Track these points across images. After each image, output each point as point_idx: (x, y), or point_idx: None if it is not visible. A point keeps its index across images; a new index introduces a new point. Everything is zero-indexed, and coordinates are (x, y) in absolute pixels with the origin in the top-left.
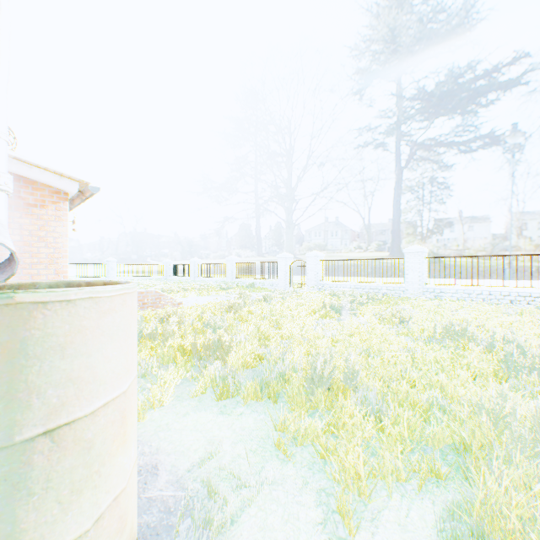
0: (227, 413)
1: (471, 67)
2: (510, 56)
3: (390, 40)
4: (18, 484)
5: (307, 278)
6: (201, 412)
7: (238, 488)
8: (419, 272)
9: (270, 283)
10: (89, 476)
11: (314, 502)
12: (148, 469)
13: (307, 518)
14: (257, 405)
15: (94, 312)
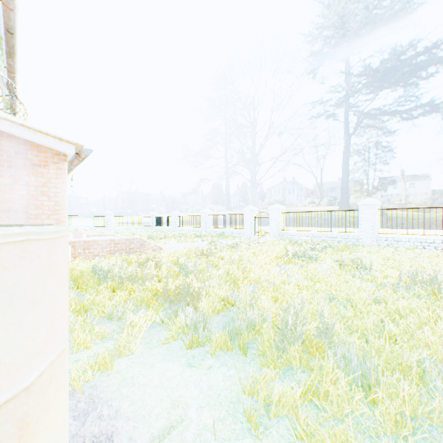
0: (195, 365)
1: (414, 42)
2: None
3: (340, 24)
4: None
5: (270, 228)
6: (168, 363)
7: None
8: (372, 222)
9: (237, 232)
10: None
11: None
12: (101, 441)
13: None
14: (226, 357)
15: None
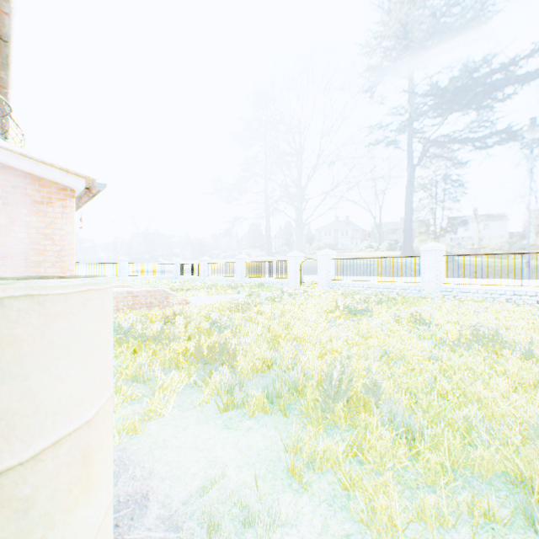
0: (232, 427)
1: (488, 59)
2: (530, 47)
3: (402, 35)
4: None
5: (318, 277)
6: (203, 425)
7: (242, 529)
8: (437, 270)
9: (280, 283)
10: None
11: None
12: (136, 499)
13: None
14: (266, 418)
15: (34, 316)
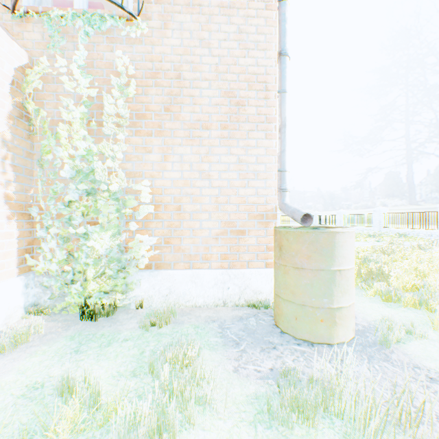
0: (391, 308)
1: None
2: None
3: None
4: (332, 281)
5: None
6: (372, 303)
7: (405, 334)
8: None
9: (427, 234)
10: (347, 289)
11: None
12: None
13: None
14: (416, 310)
15: (348, 236)
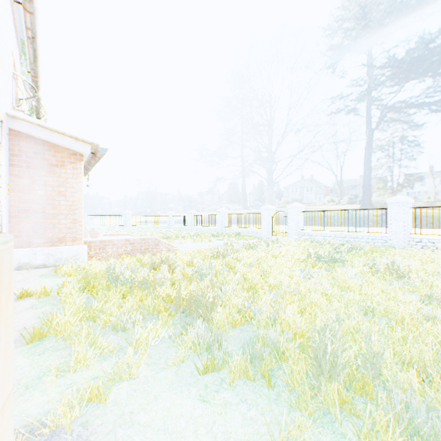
0: (207, 399)
1: None
2: None
3: (363, 13)
4: None
5: (288, 228)
6: (175, 394)
7: None
8: (404, 221)
9: (254, 232)
10: None
11: None
12: None
13: None
14: (246, 389)
15: None
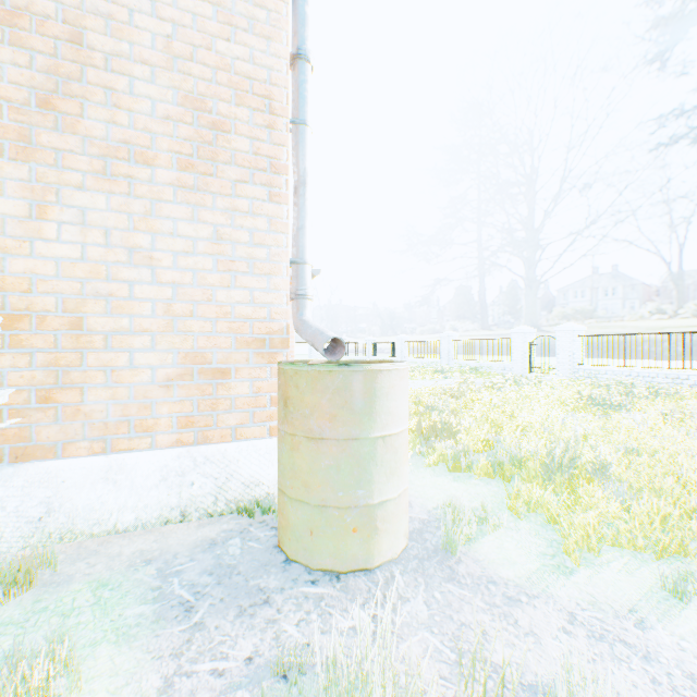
0: (460, 481)
1: None
2: None
3: None
4: (373, 458)
5: (556, 361)
6: (436, 477)
7: (477, 524)
8: None
9: (500, 367)
10: (396, 468)
11: (544, 544)
12: None
13: (537, 550)
14: (490, 480)
15: (397, 377)
